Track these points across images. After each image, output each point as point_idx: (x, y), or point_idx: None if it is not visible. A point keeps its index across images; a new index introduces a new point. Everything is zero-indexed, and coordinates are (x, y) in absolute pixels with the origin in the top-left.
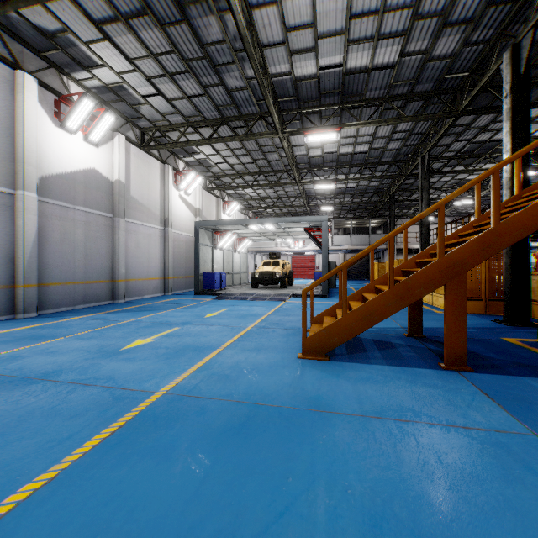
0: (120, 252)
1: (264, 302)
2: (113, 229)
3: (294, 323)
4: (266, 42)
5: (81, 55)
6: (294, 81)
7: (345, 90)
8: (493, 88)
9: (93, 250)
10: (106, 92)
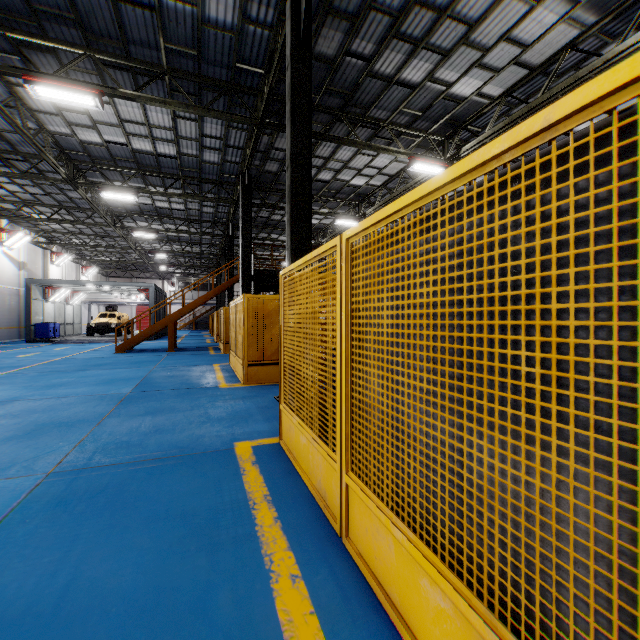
0: None
1: (100, 343)
2: None
3: None
4: None
5: None
6: (122, 204)
7: (159, 212)
8: None
9: None
10: None
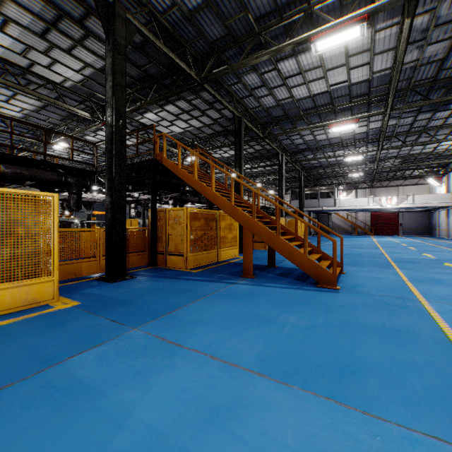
0: None
1: None
2: None
3: (361, 302)
4: None
5: None
6: None
7: None
8: None
9: None
10: None
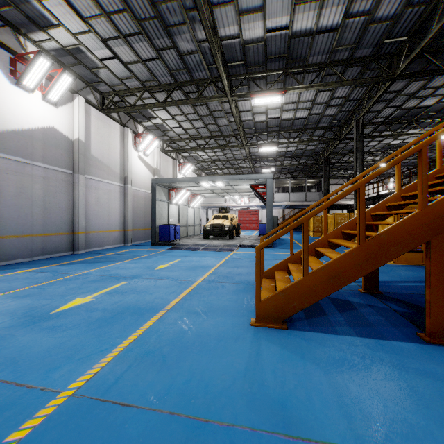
0: (80, 206)
1: (214, 252)
2: (73, 184)
3: (243, 276)
4: (215, 1)
5: (35, 13)
6: (242, 45)
7: (290, 55)
8: (428, 54)
9: (52, 204)
10: (65, 55)
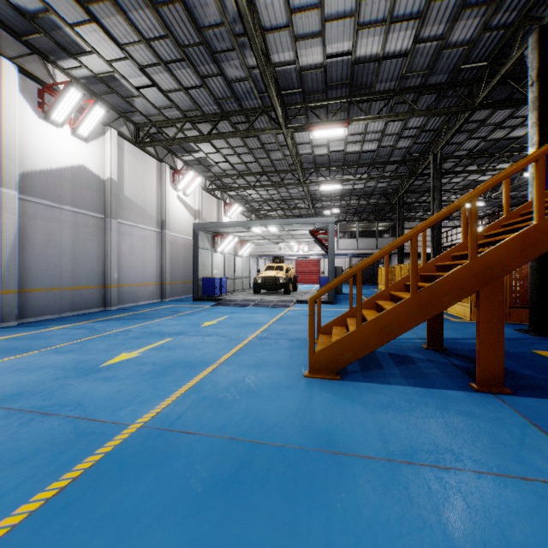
0: (112, 256)
1: (266, 309)
2: (104, 230)
3: (299, 333)
4: (268, 26)
5: (66, 40)
6: (299, 71)
7: (354, 81)
8: (512, 80)
9: (82, 254)
10: (96, 83)
